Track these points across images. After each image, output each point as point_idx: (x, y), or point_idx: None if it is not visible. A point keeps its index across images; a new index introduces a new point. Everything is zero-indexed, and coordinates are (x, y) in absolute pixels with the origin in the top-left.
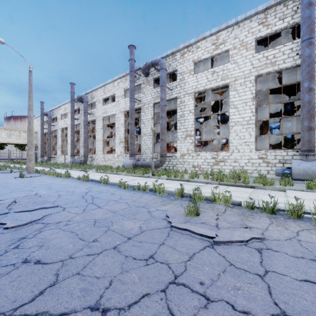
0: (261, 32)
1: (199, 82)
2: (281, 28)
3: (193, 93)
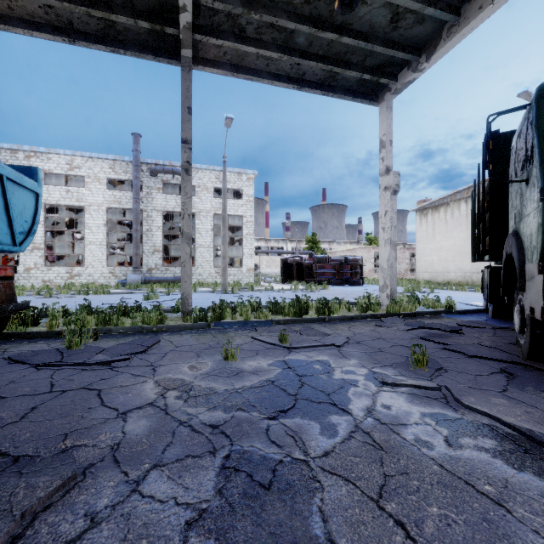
0: (111, 175)
1: (51, 194)
2: (125, 179)
3: (43, 204)
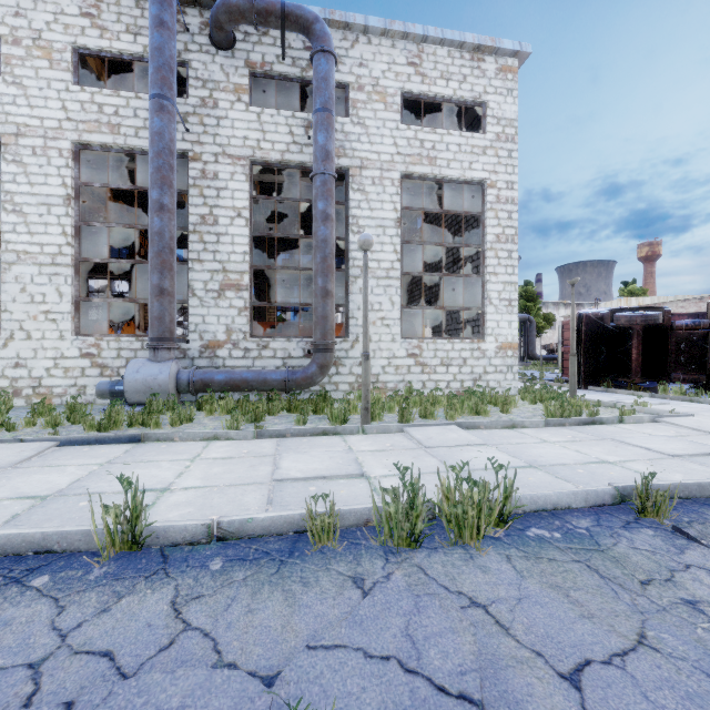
0: (88, 38)
1: None
2: (132, 53)
3: None
